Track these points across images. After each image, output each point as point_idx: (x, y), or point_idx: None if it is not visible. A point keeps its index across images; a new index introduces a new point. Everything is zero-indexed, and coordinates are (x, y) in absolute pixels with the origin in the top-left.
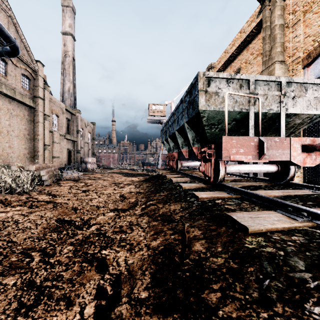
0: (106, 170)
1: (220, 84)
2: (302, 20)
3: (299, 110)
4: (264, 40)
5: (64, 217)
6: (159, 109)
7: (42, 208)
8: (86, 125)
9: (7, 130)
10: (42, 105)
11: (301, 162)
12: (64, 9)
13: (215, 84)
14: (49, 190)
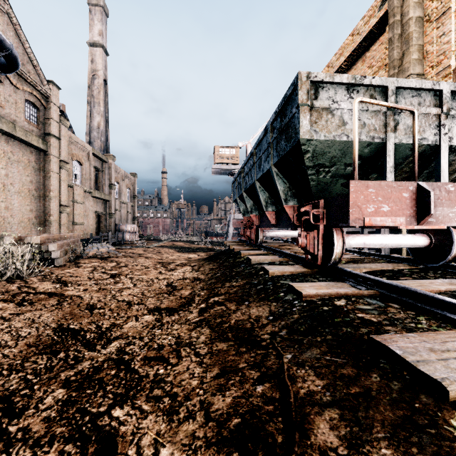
0: (151, 243)
1: (335, 94)
2: (454, 9)
3: None
4: (391, 43)
5: (70, 322)
6: (229, 153)
7: (38, 305)
8: (123, 178)
9: (3, 183)
10: (56, 147)
11: None
12: (92, 10)
13: (328, 95)
14: (59, 274)
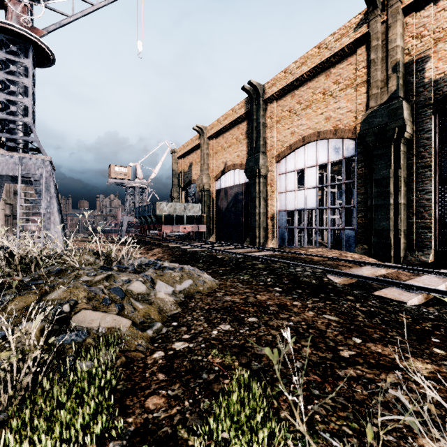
0: None
1: (164, 205)
2: (215, 156)
3: (191, 214)
4: (201, 157)
5: None
6: (123, 171)
7: None
8: None
9: None
10: None
11: (183, 232)
12: None
13: (162, 206)
14: None
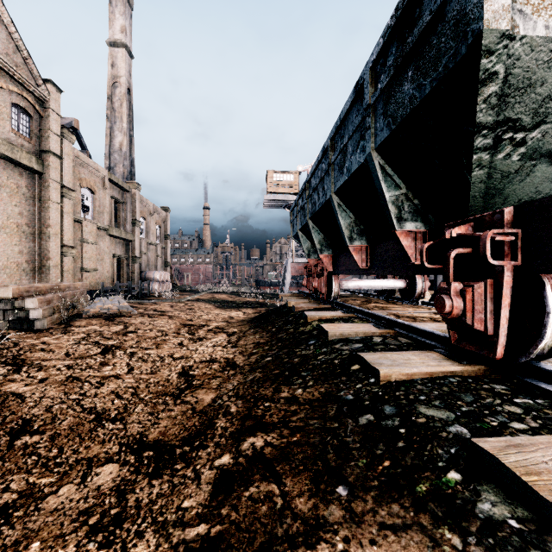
0: (185, 295)
1: None
2: None
3: None
4: None
5: None
6: (286, 180)
7: None
8: (151, 212)
9: None
10: (57, 169)
11: None
12: (113, 0)
13: None
14: (26, 345)
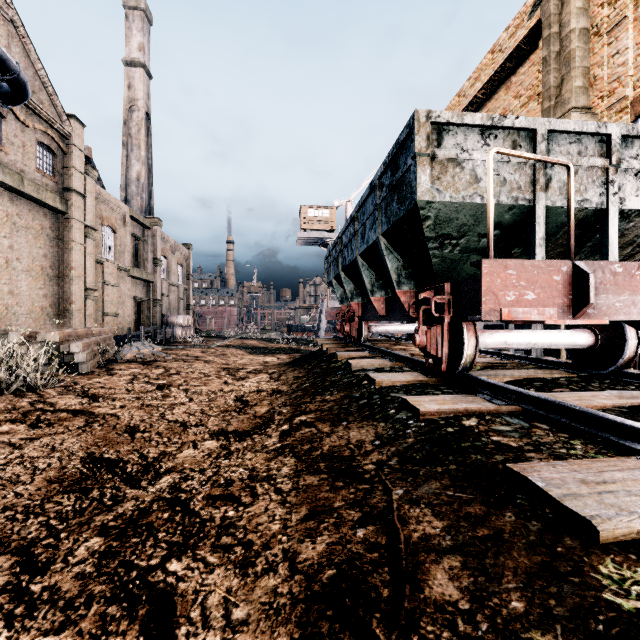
0: (213, 341)
1: (465, 140)
2: (632, 18)
3: None
4: (546, 64)
5: (104, 450)
6: (321, 216)
7: (59, 427)
8: (173, 250)
9: (6, 258)
10: (80, 208)
11: None
12: (129, 15)
13: (455, 141)
14: (85, 384)
